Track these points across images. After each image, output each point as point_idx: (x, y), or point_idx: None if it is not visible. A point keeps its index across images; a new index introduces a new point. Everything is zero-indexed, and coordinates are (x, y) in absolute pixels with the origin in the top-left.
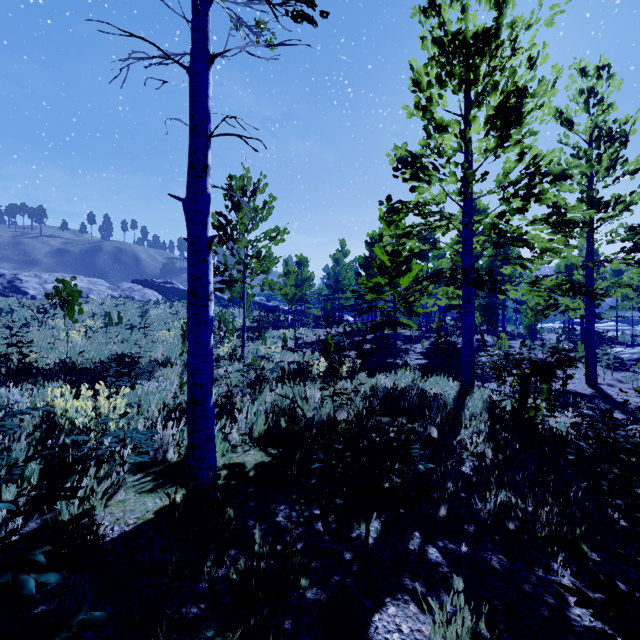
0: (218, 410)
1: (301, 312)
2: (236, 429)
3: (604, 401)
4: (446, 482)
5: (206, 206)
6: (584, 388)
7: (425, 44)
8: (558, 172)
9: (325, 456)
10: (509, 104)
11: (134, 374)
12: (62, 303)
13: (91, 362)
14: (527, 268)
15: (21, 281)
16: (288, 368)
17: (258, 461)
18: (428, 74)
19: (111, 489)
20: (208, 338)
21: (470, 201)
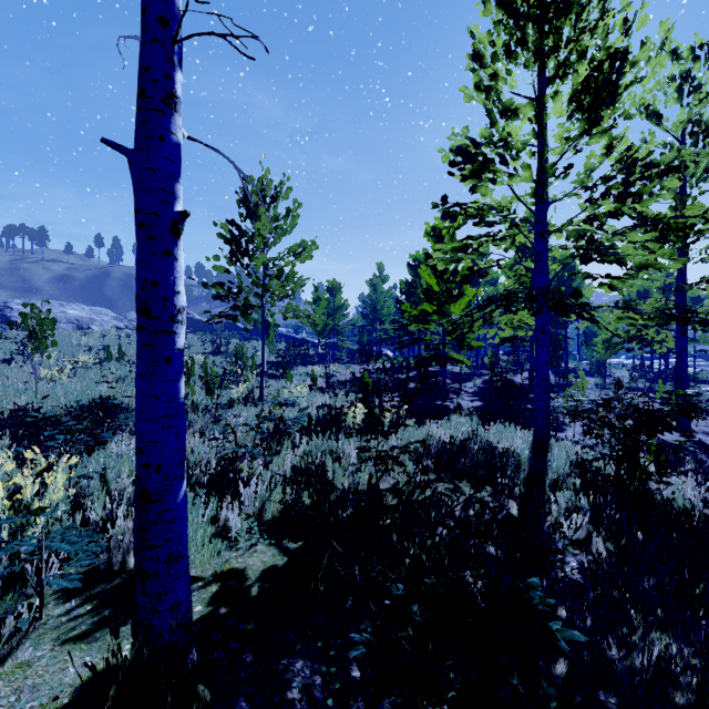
0: (216, 480)
1: (333, 345)
2: (240, 508)
3: (708, 455)
4: (556, 607)
5: (169, 163)
6: (677, 438)
7: (488, 9)
8: (667, 162)
9: (375, 621)
10: (603, 74)
11: (106, 428)
12: (28, 333)
13: (63, 409)
14: (617, 289)
15: (11, 310)
16: (317, 414)
17: (267, 565)
18: (493, 43)
19: (3, 646)
20: (172, 386)
21: (545, 205)
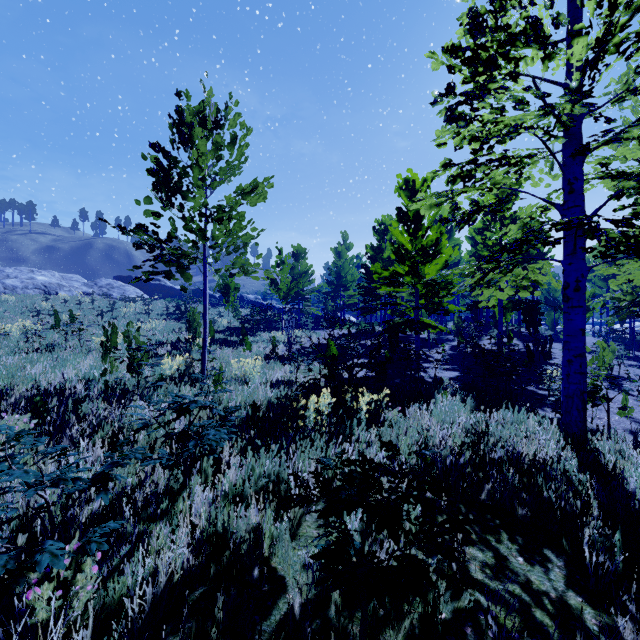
0: None
1: (298, 311)
2: None
3: None
4: None
5: None
6: None
7: None
8: None
9: None
10: None
11: None
12: None
13: None
14: None
15: None
16: (269, 398)
17: None
18: None
19: None
20: None
21: (579, 115)
